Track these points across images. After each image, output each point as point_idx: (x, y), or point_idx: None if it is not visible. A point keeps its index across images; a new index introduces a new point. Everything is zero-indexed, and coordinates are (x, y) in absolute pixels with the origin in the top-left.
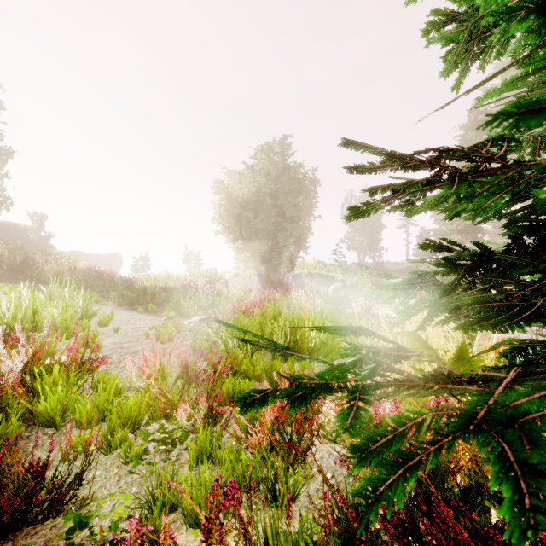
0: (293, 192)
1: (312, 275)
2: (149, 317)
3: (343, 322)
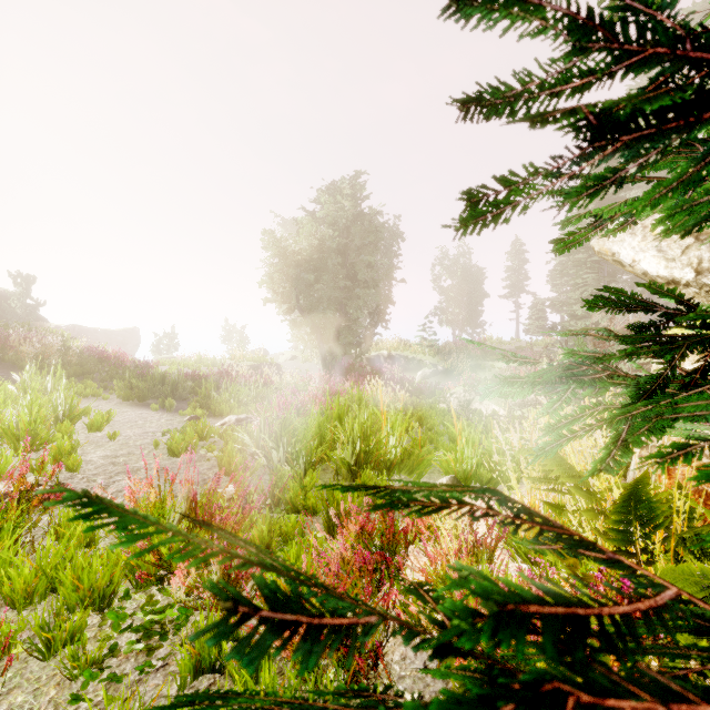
0: (368, 247)
1: (393, 358)
2: (166, 417)
3: (434, 422)
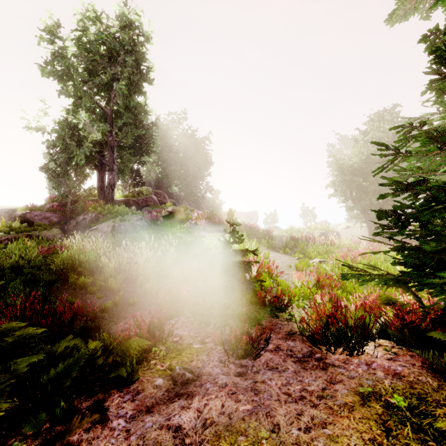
0: None
1: None
2: (286, 257)
3: None
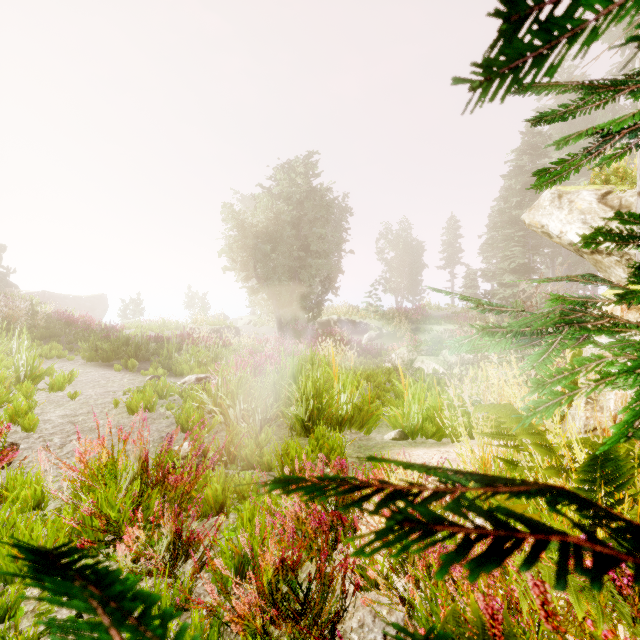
0: (320, 221)
1: (343, 322)
2: (128, 377)
3: (381, 380)
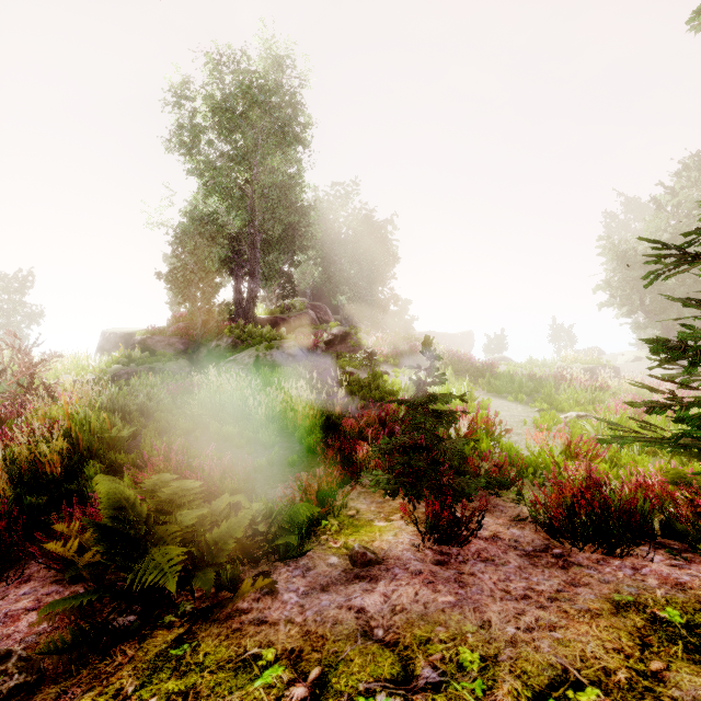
0: None
1: None
2: (520, 407)
3: None
